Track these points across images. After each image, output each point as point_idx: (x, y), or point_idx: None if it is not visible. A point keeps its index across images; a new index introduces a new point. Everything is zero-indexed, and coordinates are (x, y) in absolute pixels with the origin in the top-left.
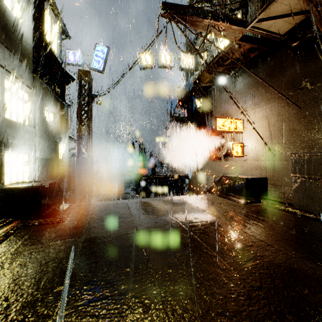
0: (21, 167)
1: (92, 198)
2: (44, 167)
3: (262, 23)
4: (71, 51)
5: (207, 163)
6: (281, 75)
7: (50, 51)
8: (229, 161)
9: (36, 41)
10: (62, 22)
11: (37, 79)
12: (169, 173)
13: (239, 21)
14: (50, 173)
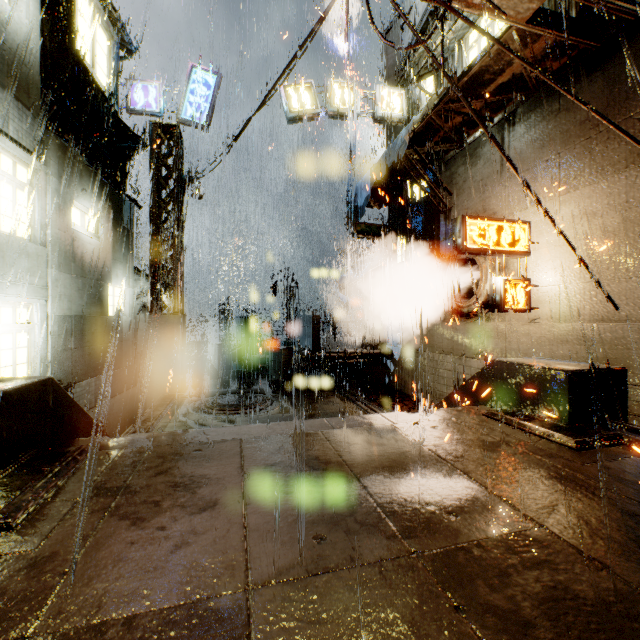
0: (9, 336)
1: (181, 403)
2: (70, 335)
3: None
4: (138, 84)
5: (436, 325)
6: (637, 105)
7: (89, 80)
8: (491, 322)
9: (55, 52)
10: (118, 18)
11: (52, 135)
12: (351, 346)
13: None
14: (85, 348)
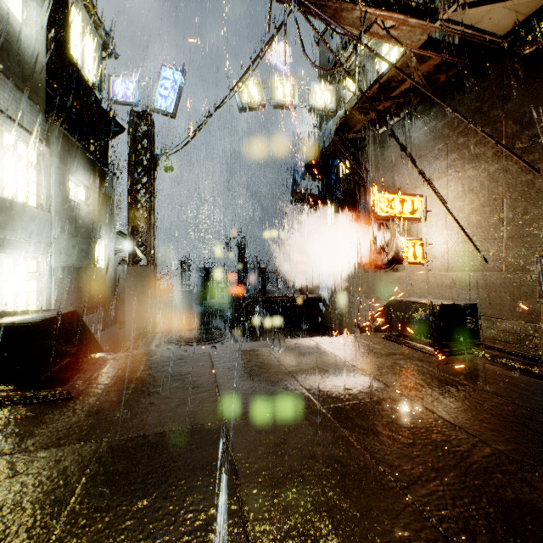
0: (24, 282)
1: (154, 337)
2: (67, 282)
3: (467, 12)
4: (118, 79)
5: (357, 275)
6: (500, 111)
7: (80, 78)
8: (398, 272)
9: (55, 58)
10: (102, 27)
11: (55, 125)
12: (291, 292)
13: (421, 11)
14: (78, 293)
